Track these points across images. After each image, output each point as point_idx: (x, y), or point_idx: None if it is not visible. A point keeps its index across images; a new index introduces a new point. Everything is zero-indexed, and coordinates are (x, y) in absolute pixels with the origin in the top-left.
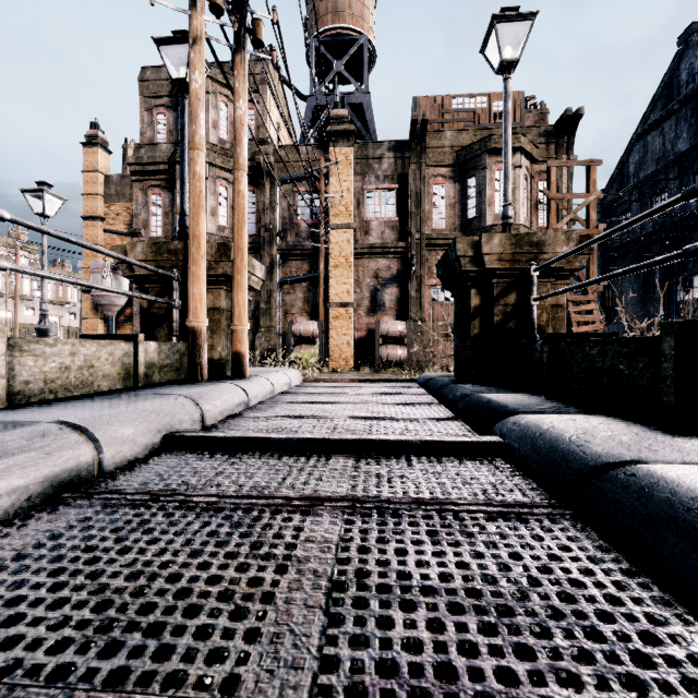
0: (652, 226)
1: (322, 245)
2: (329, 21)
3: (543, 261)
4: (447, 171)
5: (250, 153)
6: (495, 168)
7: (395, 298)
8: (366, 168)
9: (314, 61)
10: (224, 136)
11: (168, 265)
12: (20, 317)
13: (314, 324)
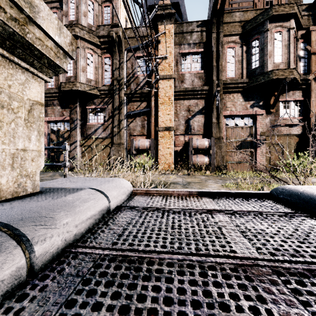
0: None
1: (153, 90)
2: None
3: None
4: (237, 38)
5: (107, 31)
6: (274, 30)
7: (201, 124)
8: (182, 39)
9: None
10: (91, 23)
11: None
12: None
13: (148, 141)
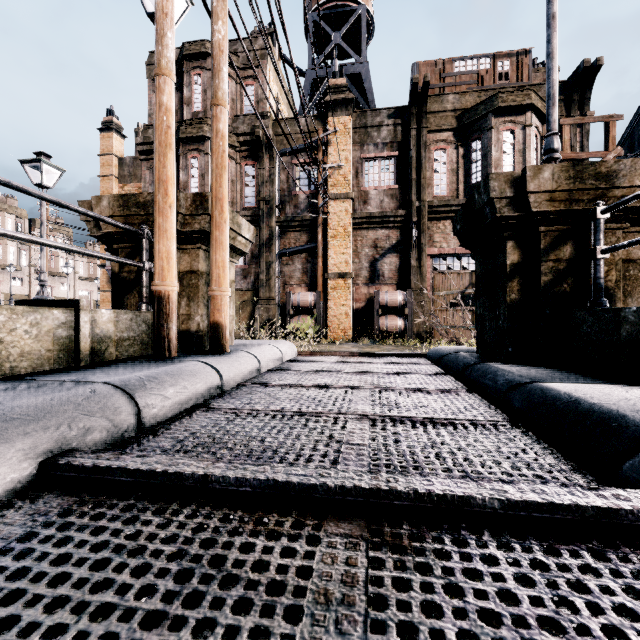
0: None
1: (320, 216)
2: None
3: (614, 199)
4: (449, 136)
5: (250, 127)
6: (502, 128)
7: (394, 267)
8: (365, 137)
9: (313, 37)
10: None
11: (137, 221)
12: (57, 292)
13: (312, 295)
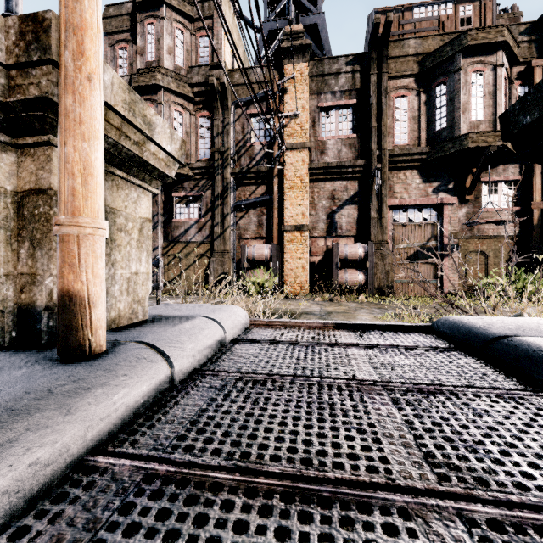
0: None
1: (276, 166)
2: None
3: None
4: (411, 82)
5: (204, 76)
6: (471, 69)
7: (352, 219)
8: (322, 85)
9: None
10: (179, 63)
11: None
12: None
13: (268, 247)
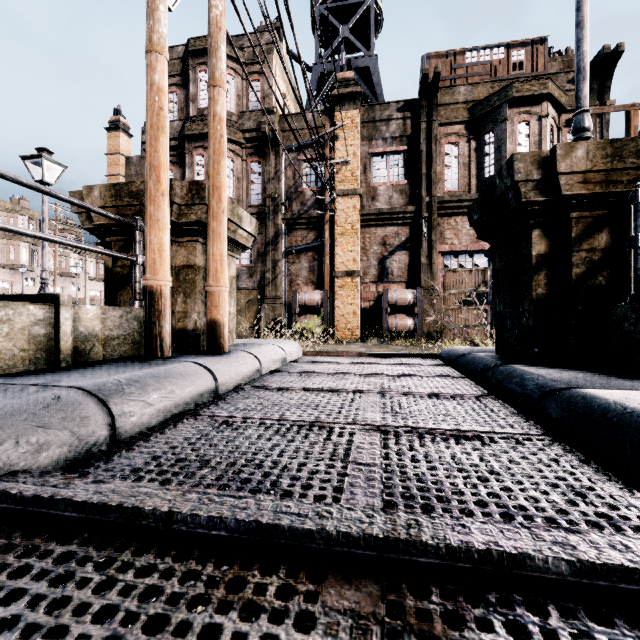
0: None
1: (327, 213)
2: None
3: None
4: (461, 129)
5: (255, 123)
6: (517, 120)
7: (403, 265)
8: (373, 131)
9: (320, 31)
10: (230, 109)
11: (130, 212)
12: (68, 292)
13: (319, 293)
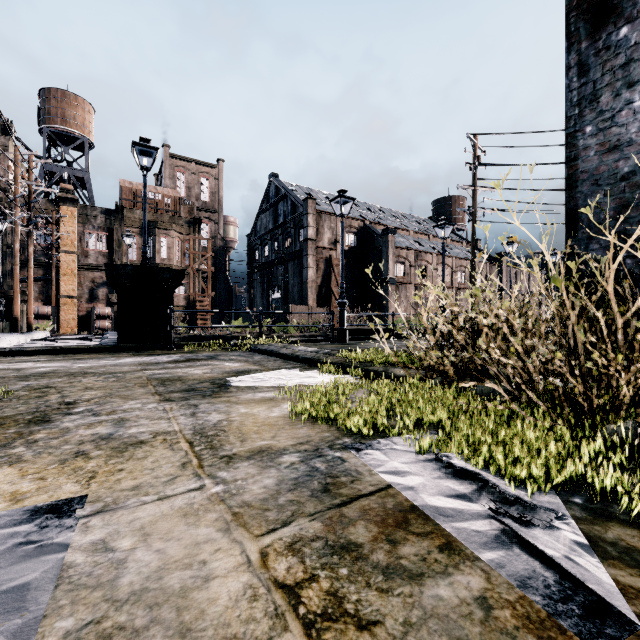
0: (264, 260)
1: (54, 262)
2: (59, 122)
3: None
4: (138, 231)
5: None
6: (161, 236)
7: (106, 294)
8: (87, 221)
9: (46, 136)
10: None
11: None
12: None
13: (49, 308)
